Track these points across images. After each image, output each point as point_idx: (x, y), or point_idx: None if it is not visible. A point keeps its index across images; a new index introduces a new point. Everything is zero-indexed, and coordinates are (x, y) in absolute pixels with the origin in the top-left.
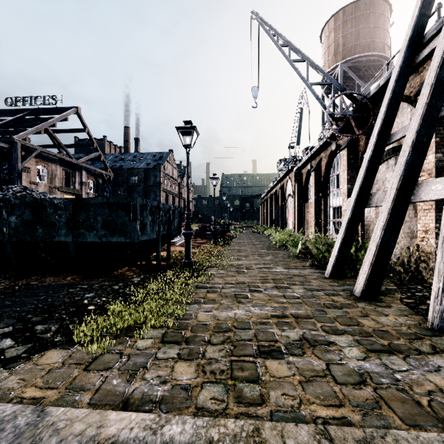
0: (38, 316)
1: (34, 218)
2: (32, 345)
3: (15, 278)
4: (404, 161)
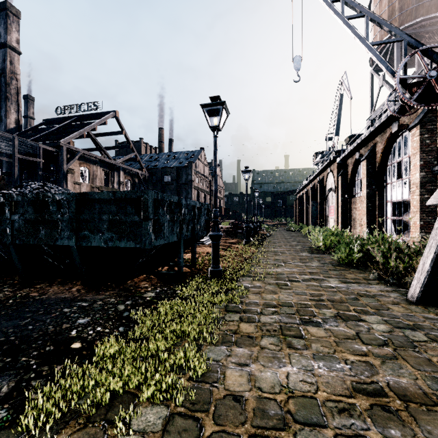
0: None
1: (36, 217)
2: None
3: (20, 286)
4: None
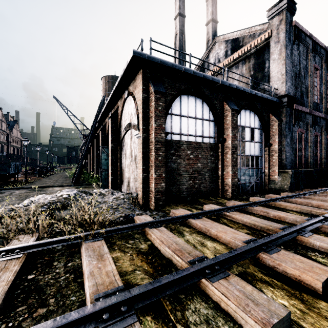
0: None
1: None
2: None
3: None
4: (81, 156)
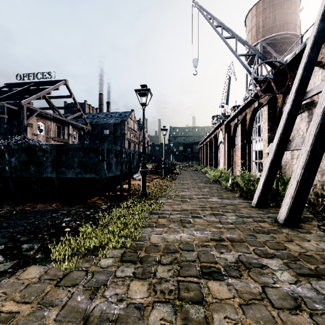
0: (25, 236)
1: (28, 159)
2: (18, 261)
3: (15, 204)
4: (321, 112)
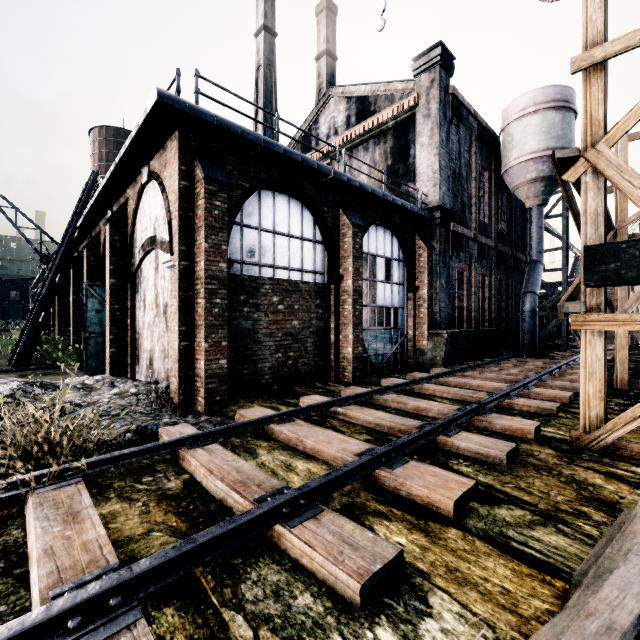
0: None
1: None
2: None
3: None
4: (34, 303)
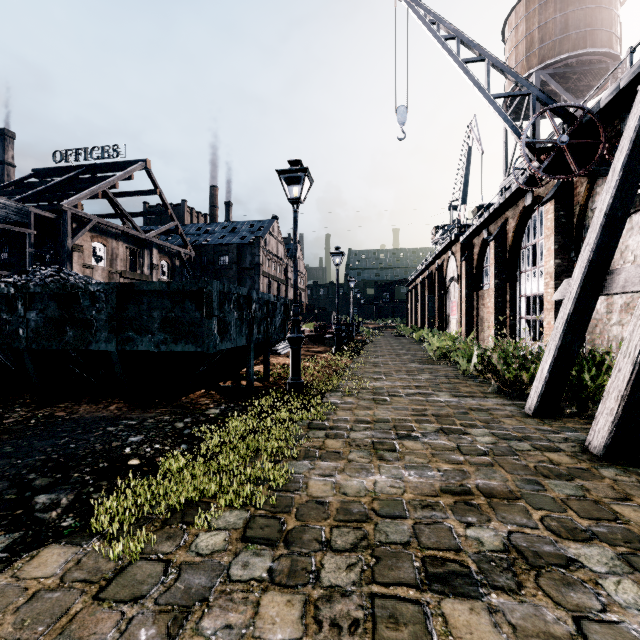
0: (46, 476)
1: (61, 314)
2: (22, 534)
3: (37, 405)
4: None
